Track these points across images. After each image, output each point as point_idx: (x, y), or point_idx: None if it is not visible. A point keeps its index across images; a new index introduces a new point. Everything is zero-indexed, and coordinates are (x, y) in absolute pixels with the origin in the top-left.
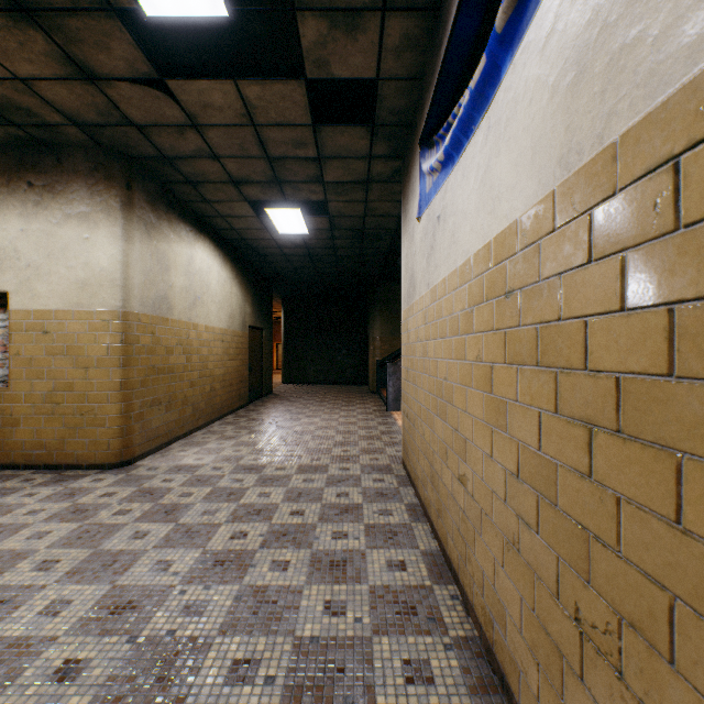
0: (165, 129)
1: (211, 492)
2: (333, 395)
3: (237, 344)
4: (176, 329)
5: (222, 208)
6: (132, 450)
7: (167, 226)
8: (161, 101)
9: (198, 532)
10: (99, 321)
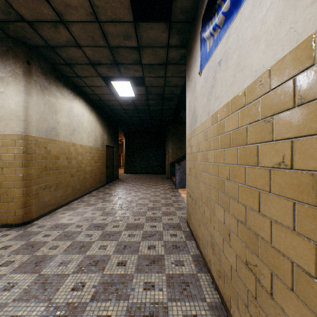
0: (45, 24)
1: (70, 245)
2: (148, 179)
3: (99, 154)
4: (61, 146)
5: (88, 81)
6: (30, 215)
7: (55, 88)
8: (37, 1)
9: (50, 284)
10: (9, 140)
